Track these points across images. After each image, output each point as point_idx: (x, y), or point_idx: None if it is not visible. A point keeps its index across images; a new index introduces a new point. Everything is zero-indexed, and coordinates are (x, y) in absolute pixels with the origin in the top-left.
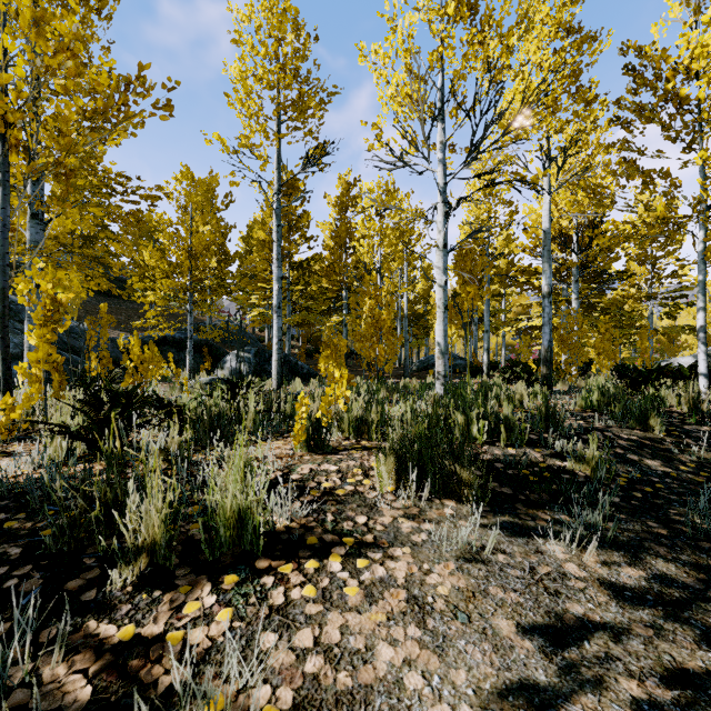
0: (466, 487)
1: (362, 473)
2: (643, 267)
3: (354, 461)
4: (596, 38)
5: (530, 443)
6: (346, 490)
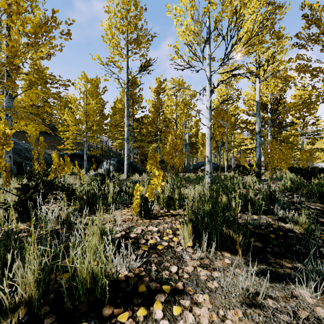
0: (236, 244)
1: (172, 233)
2: (299, 120)
3: (167, 224)
4: (282, 6)
5: (264, 212)
6: (163, 246)
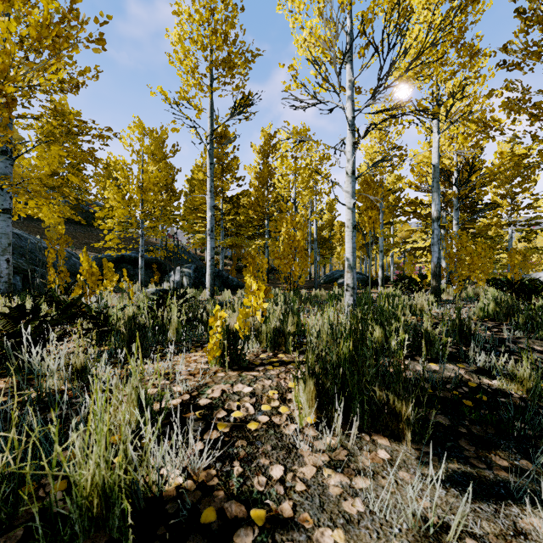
0: (400, 420)
1: (278, 397)
2: (505, 200)
3: (270, 380)
4: (478, 1)
5: (450, 357)
6: (259, 423)
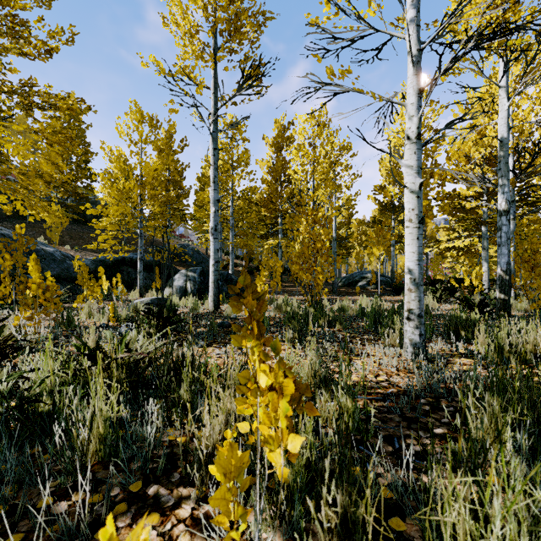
0: None
1: None
2: None
3: None
4: None
5: None
6: None
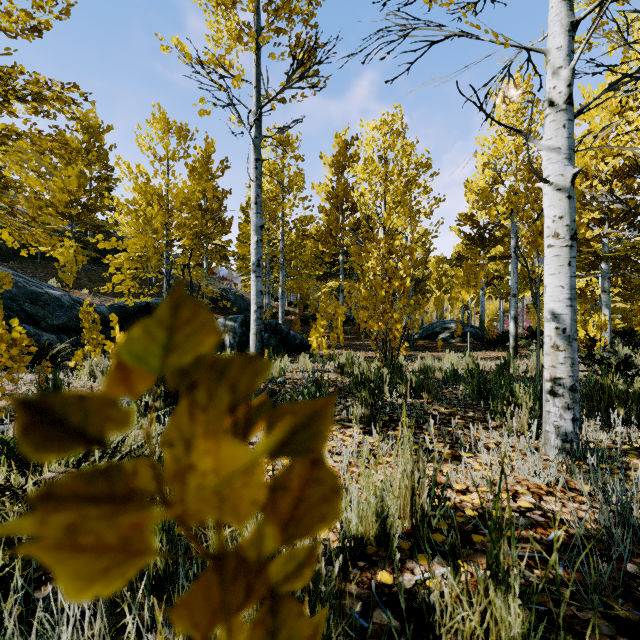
0: None
1: None
2: None
3: None
4: None
5: None
6: None
